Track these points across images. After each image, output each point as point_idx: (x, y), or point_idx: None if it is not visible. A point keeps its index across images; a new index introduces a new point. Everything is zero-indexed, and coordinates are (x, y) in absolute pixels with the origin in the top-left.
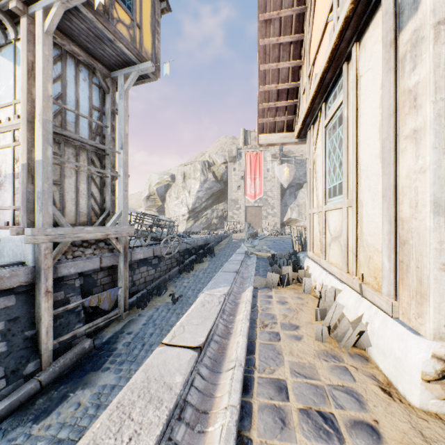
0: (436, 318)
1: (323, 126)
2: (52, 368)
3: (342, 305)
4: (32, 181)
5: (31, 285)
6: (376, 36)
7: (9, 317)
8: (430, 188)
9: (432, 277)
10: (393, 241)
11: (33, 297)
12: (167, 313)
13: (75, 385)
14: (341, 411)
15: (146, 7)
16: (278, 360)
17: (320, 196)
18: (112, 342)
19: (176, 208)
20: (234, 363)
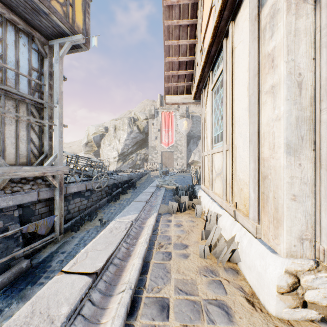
0: (288, 240)
1: (211, 89)
2: None
3: (220, 228)
4: None
5: None
6: (245, 14)
7: None
8: (284, 132)
9: (285, 205)
10: (257, 176)
11: None
12: (96, 235)
13: (10, 300)
14: None
15: None
16: (166, 278)
17: (209, 142)
18: (48, 261)
19: (109, 153)
20: (125, 286)
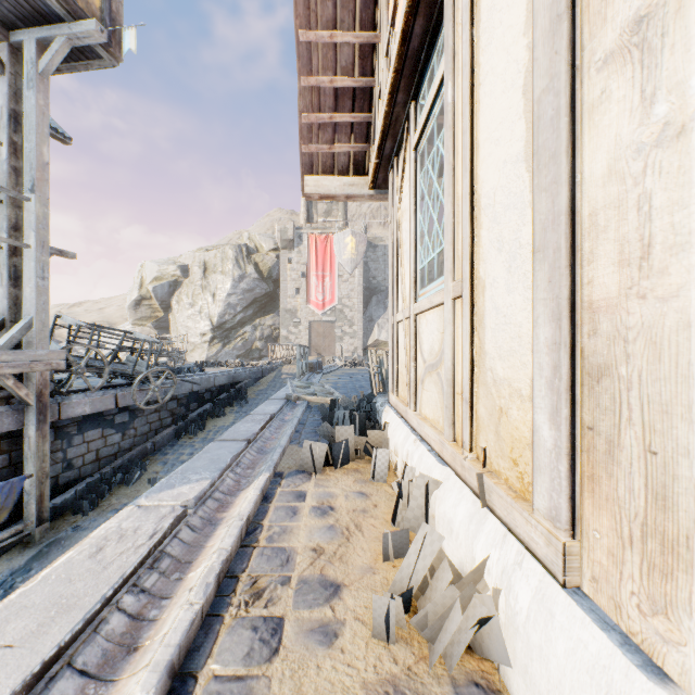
0: None
1: (412, 148)
2: None
3: (439, 534)
4: None
5: None
6: None
7: None
8: None
9: None
10: (566, 370)
11: None
12: None
13: None
14: None
15: None
16: None
17: (408, 287)
18: None
19: (191, 323)
20: None
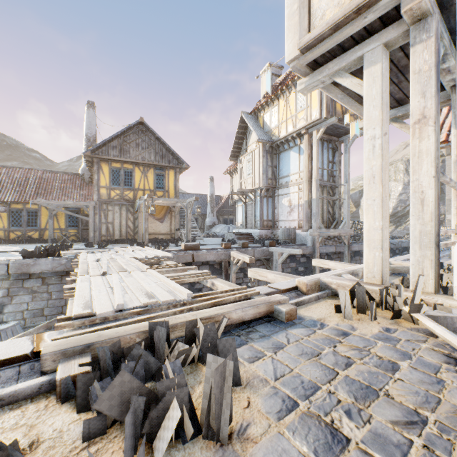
0: None
1: None
2: None
3: None
4: (309, 208)
5: (310, 255)
6: None
7: (305, 266)
8: None
9: None
10: None
11: (310, 260)
12: None
13: None
14: None
15: None
16: None
17: None
18: None
19: None
20: None
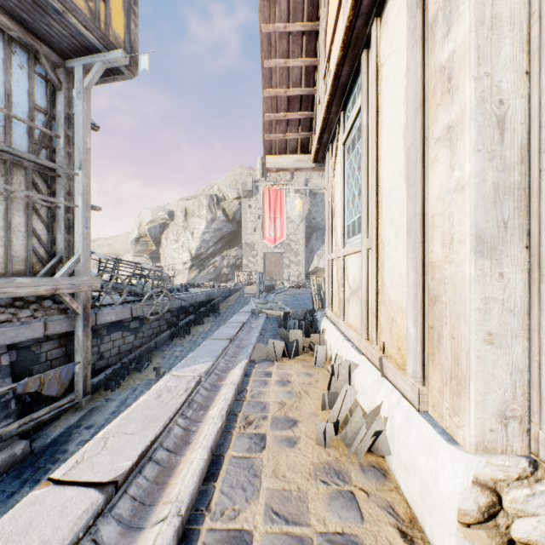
0: (479, 419)
1: (341, 143)
2: None
3: (355, 390)
4: None
5: None
6: (400, 2)
7: None
8: (471, 213)
9: (473, 353)
10: (420, 297)
11: None
12: None
13: None
14: None
15: None
16: (251, 489)
17: (339, 236)
18: (62, 442)
19: (176, 254)
20: (169, 509)
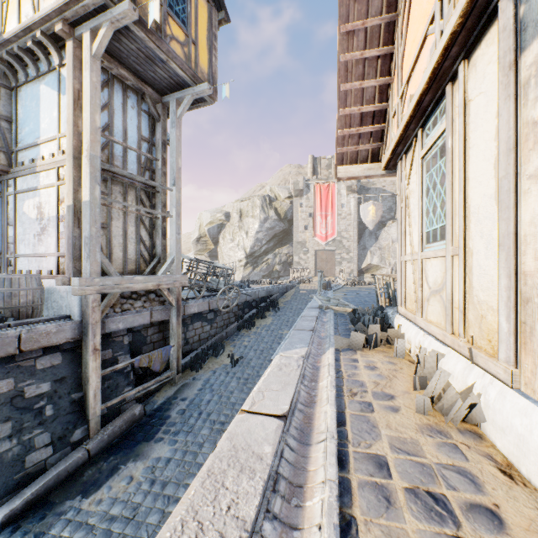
0: None
1: (419, 157)
2: (100, 436)
3: (448, 372)
4: (78, 225)
5: (78, 342)
6: (490, 55)
7: (55, 377)
8: None
9: None
10: (513, 298)
11: (79, 356)
12: (226, 377)
13: (126, 456)
14: (453, 493)
15: (202, 19)
16: (374, 434)
17: (415, 240)
18: (165, 409)
19: (232, 253)
20: (325, 435)
